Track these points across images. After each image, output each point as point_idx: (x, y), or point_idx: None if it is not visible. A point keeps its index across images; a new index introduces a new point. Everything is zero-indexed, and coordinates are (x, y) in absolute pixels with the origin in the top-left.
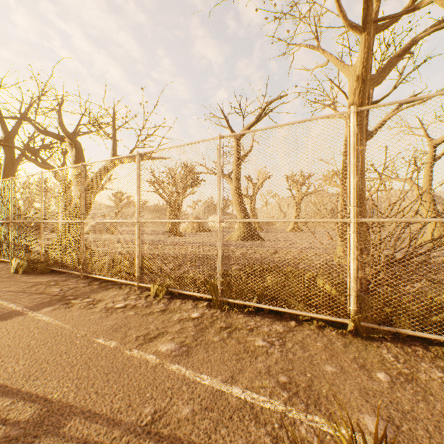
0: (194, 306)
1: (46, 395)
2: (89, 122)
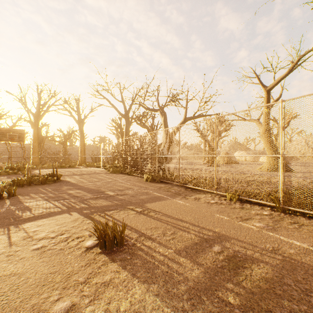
0: (261, 208)
1: (211, 229)
2: (171, 100)
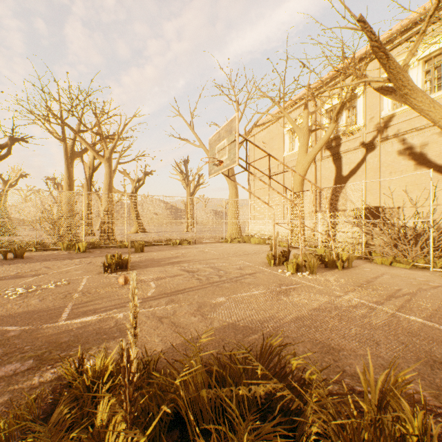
0: None
1: None
2: None
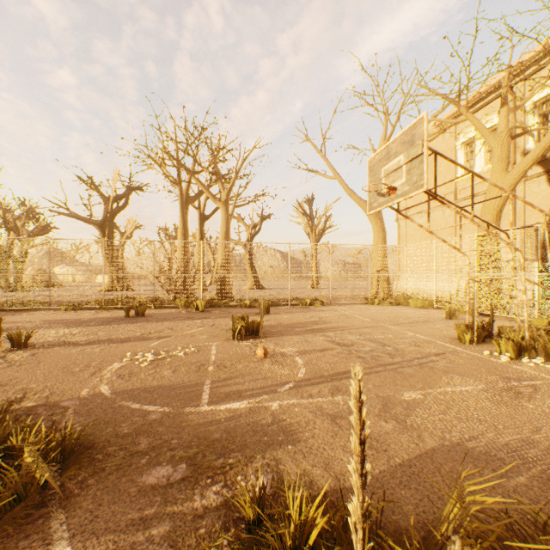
0: (91, 310)
1: (59, 319)
2: None
